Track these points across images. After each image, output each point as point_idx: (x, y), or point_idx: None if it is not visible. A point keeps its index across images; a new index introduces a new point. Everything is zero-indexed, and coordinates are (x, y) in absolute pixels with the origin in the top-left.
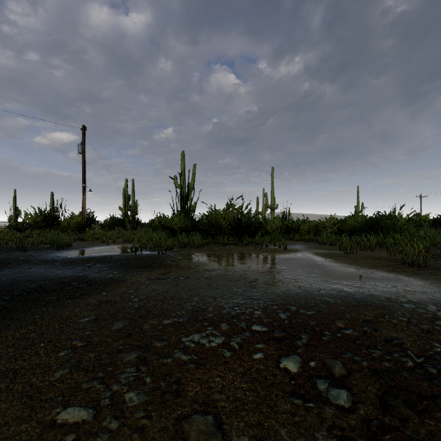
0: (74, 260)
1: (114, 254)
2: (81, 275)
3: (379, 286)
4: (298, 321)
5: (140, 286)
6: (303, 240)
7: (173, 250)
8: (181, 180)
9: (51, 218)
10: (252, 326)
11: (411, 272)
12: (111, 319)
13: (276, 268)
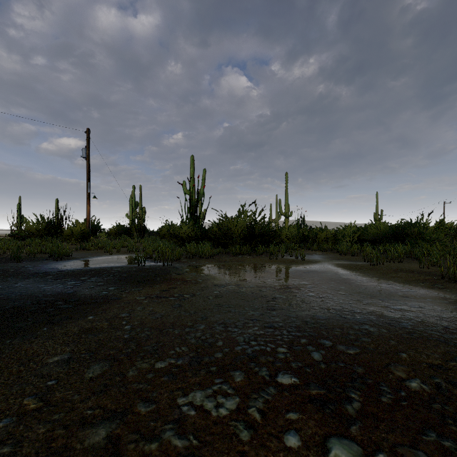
0: (69, 272)
1: (114, 265)
2: (71, 291)
3: (426, 308)
4: (339, 365)
5: (137, 307)
6: (321, 249)
7: (180, 261)
8: (190, 186)
9: (54, 226)
10: (277, 375)
11: (456, 289)
12: (90, 358)
13: (296, 283)
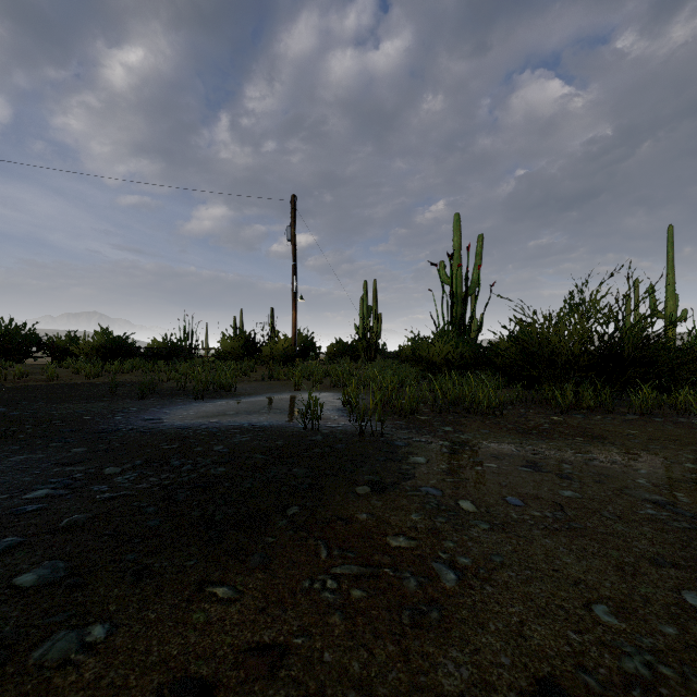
0: (143, 437)
1: (262, 422)
2: None
3: None
4: None
5: None
6: None
7: (415, 418)
8: (453, 270)
9: (253, 343)
10: None
11: None
12: None
13: None
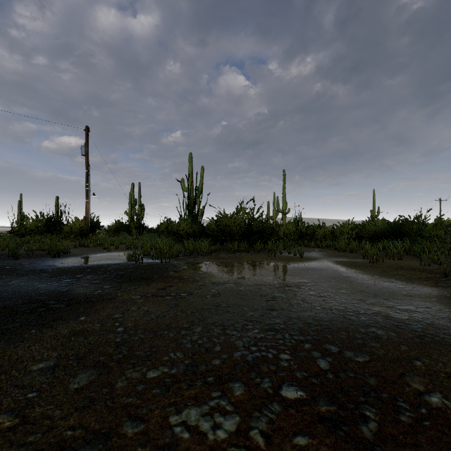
0: (66, 269)
1: (112, 263)
2: (65, 290)
3: (433, 309)
4: (348, 375)
5: (131, 306)
6: (319, 246)
7: (178, 258)
8: (189, 184)
9: (53, 223)
10: (281, 387)
11: None
12: (77, 365)
13: (296, 281)
